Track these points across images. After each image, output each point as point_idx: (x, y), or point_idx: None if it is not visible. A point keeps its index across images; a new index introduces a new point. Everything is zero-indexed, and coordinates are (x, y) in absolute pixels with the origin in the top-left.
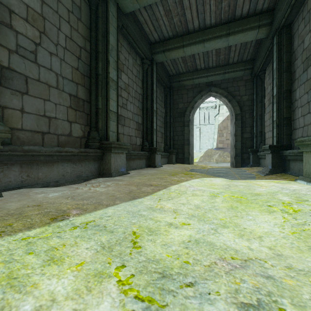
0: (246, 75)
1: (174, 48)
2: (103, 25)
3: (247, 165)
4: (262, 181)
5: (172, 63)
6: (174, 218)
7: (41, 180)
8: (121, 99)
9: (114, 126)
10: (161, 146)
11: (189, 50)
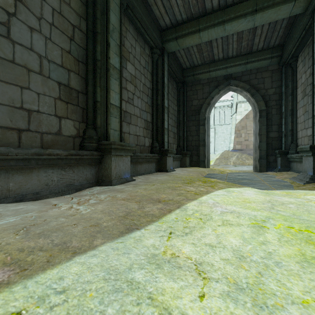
0: (273, 64)
1: (188, 33)
2: (102, 1)
3: (274, 170)
4: (307, 192)
5: (186, 54)
6: (200, 297)
7: (13, 192)
8: (126, 93)
9: (117, 123)
10: (173, 148)
11: (206, 35)
